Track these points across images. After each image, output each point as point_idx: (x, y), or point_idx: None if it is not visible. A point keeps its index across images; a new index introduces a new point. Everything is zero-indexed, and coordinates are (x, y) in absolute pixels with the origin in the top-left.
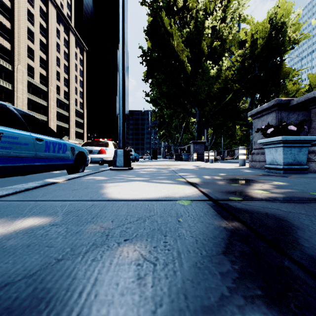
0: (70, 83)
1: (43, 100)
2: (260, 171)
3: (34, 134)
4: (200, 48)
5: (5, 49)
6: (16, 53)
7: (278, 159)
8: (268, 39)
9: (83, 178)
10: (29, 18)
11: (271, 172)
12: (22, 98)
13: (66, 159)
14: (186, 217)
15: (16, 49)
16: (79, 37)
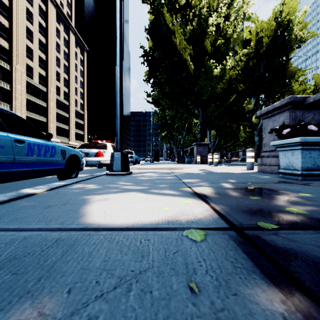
0: (71, 83)
1: (43, 101)
2: (273, 176)
3: (13, 134)
4: (203, 46)
5: (3, 49)
6: (14, 53)
7: (295, 163)
8: (274, 38)
9: (69, 188)
10: (28, 17)
11: (286, 177)
12: (21, 98)
13: (55, 163)
14: (203, 276)
15: (14, 48)
16: (79, 37)
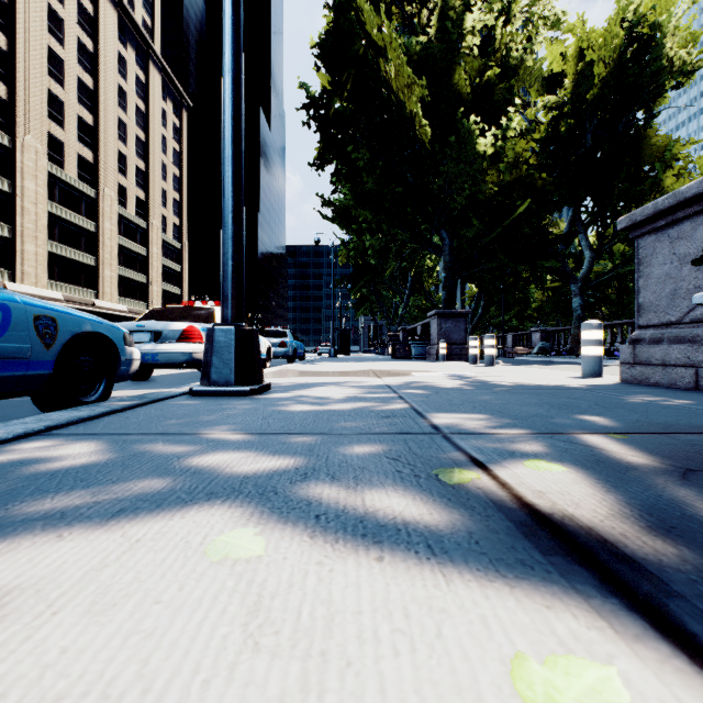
0: (151, 180)
1: (87, 218)
2: (702, 399)
3: None
4: (453, 86)
5: None
6: (20, 107)
7: None
8: (619, 65)
9: None
10: (53, 27)
11: None
12: (35, 211)
13: (5, 359)
14: None
15: (20, 97)
16: (171, 76)
